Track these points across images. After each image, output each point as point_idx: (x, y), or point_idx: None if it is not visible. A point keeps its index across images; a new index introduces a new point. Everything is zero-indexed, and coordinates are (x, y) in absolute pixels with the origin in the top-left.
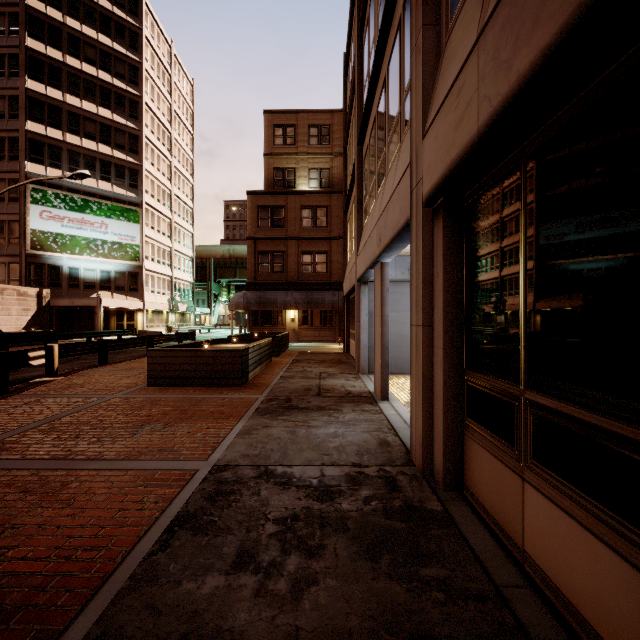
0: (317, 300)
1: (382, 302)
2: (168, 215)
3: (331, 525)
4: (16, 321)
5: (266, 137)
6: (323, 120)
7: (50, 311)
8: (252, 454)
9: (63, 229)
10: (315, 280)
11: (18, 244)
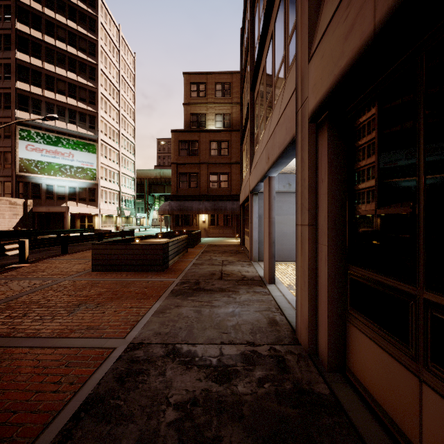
0: (221, 207)
1: (270, 207)
2: (117, 148)
3: (227, 411)
4: (8, 222)
5: (185, 91)
6: (225, 79)
7: (33, 215)
8: (163, 332)
9: (42, 158)
10: (220, 193)
11: (10, 168)
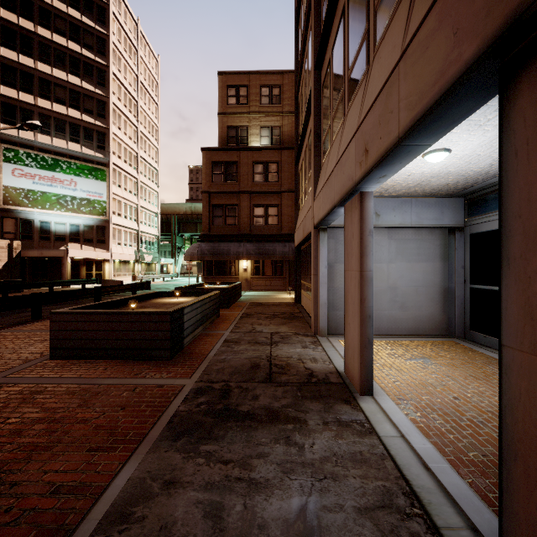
0: (268, 251)
1: (362, 250)
2: (134, 175)
3: None
4: None
5: (220, 97)
6: (274, 81)
7: (23, 261)
8: None
9: (34, 186)
10: (266, 232)
11: None
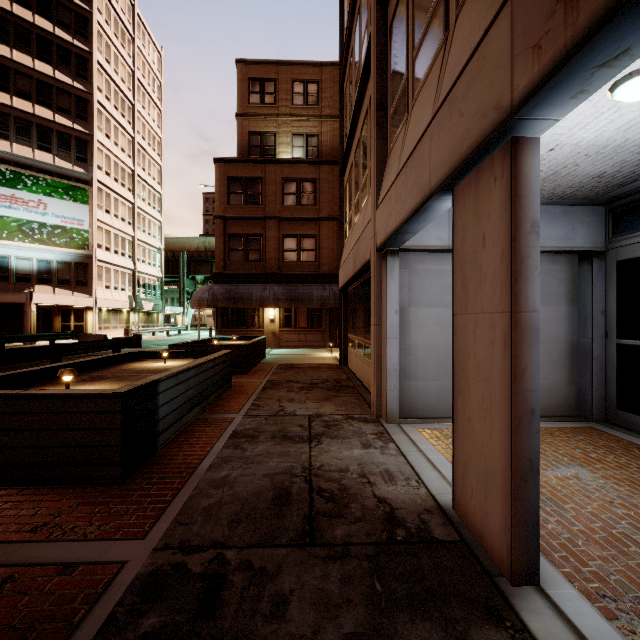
0: (303, 295)
1: (517, 266)
2: (129, 198)
3: None
4: None
5: (239, 93)
6: (310, 75)
7: None
8: None
9: None
10: (300, 271)
11: None
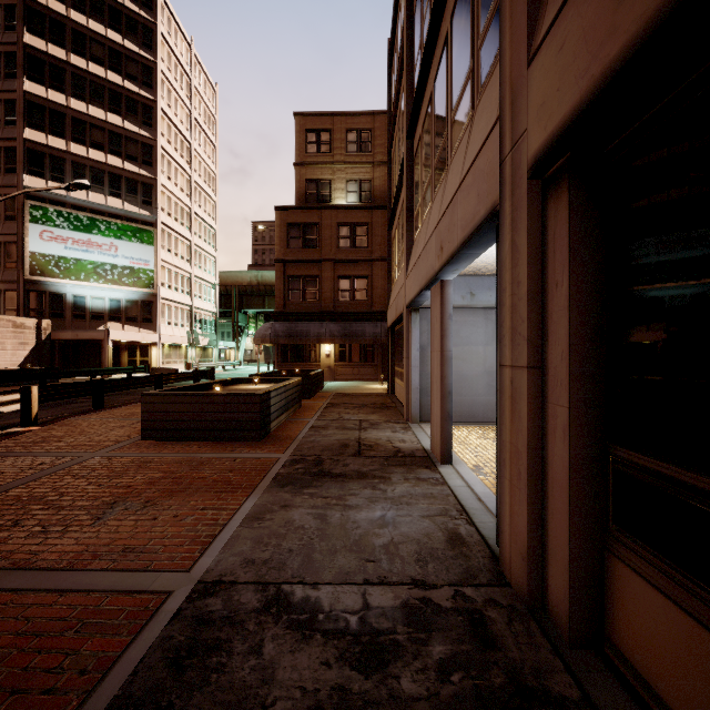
0: (356, 332)
1: (443, 333)
2: (187, 236)
3: None
4: (11, 357)
5: (297, 144)
6: (363, 124)
7: (52, 345)
8: (259, 559)
9: (66, 252)
10: (354, 309)
11: (15, 269)
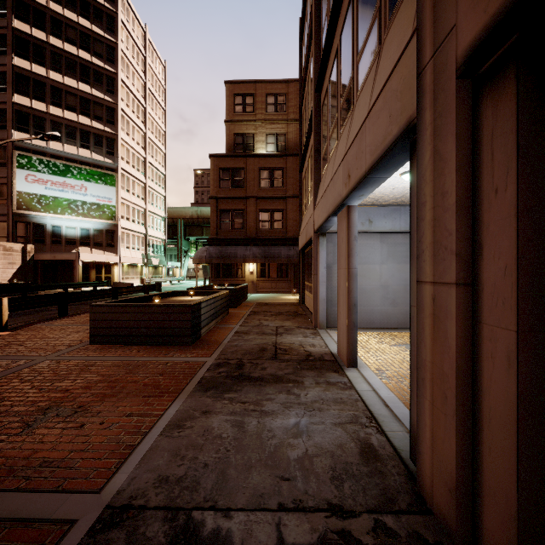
0: (274, 254)
1: (349, 252)
2: (142, 180)
3: None
4: (2, 273)
5: (227, 105)
6: (279, 89)
7: (36, 265)
8: (173, 476)
9: (46, 191)
10: (272, 236)
11: (6, 204)
